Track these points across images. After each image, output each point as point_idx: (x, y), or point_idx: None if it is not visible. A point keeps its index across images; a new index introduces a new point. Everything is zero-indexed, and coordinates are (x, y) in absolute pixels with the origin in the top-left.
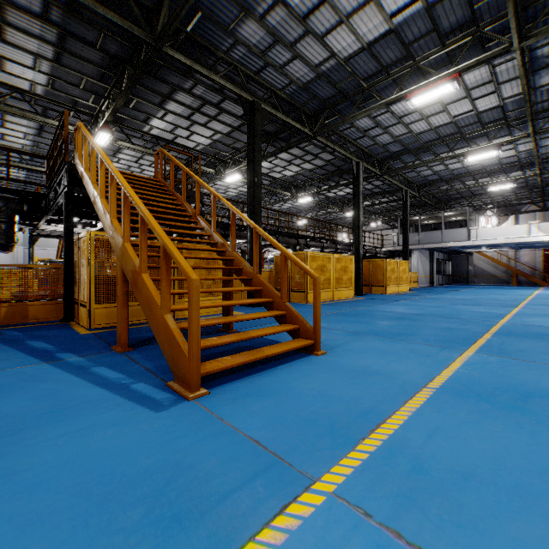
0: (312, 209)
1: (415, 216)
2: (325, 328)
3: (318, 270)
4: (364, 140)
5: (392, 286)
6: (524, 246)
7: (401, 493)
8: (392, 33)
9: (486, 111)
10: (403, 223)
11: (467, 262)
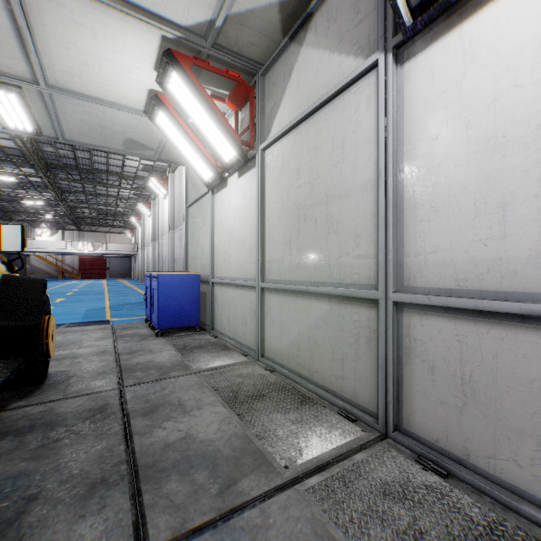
0: None
1: None
2: None
3: None
4: None
5: None
6: (67, 253)
7: None
8: None
9: (36, 182)
10: None
11: (27, 261)
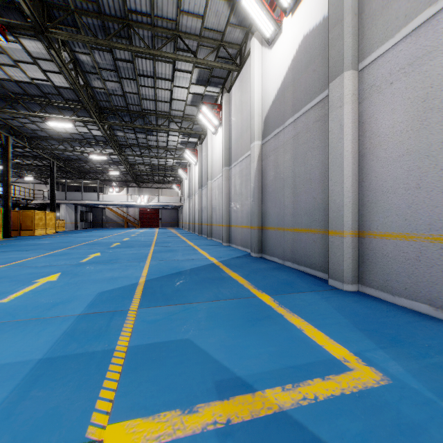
0: None
1: (63, 179)
2: None
3: None
4: (14, 121)
5: (40, 230)
6: (129, 206)
7: (19, 265)
8: (34, 84)
9: (97, 136)
10: (51, 185)
11: (102, 213)
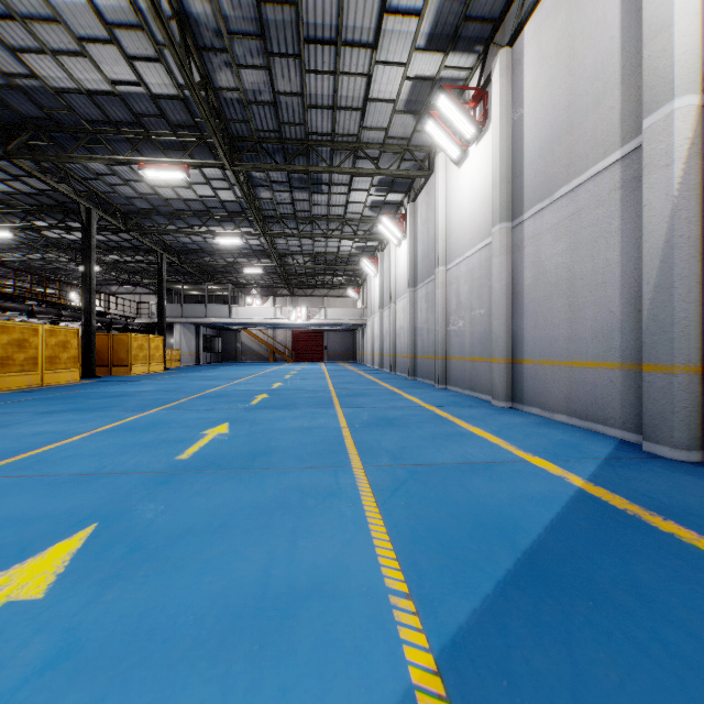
0: (17, 248)
1: (178, 285)
2: (10, 412)
3: (15, 346)
4: (98, 183)
5: (140, 365)
6: (278, 326)
7: (22, 468)
8: (117, 96)
9: (228, 202)
10: (159, 292)
11: (236, 339)
